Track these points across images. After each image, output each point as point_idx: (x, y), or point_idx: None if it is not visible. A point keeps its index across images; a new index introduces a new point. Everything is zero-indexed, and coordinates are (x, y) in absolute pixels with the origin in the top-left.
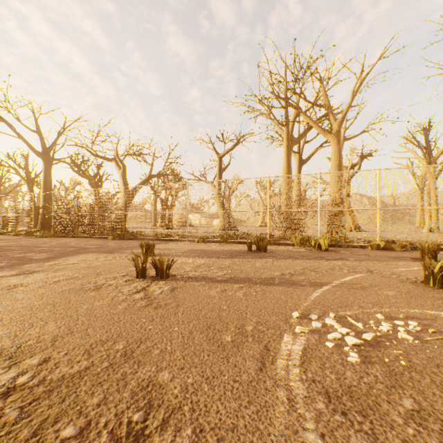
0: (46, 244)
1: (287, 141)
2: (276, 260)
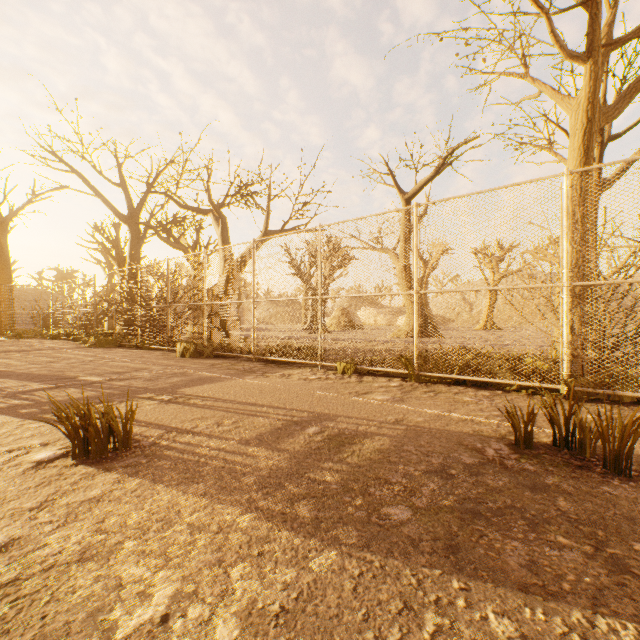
0: (40, 366)
1: (590, 105)
2: None
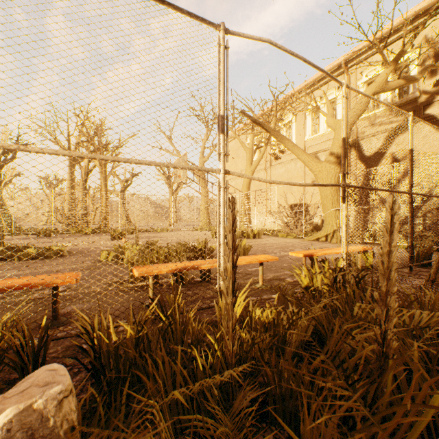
0: None
1: (71, 162)
2: (57, 238)
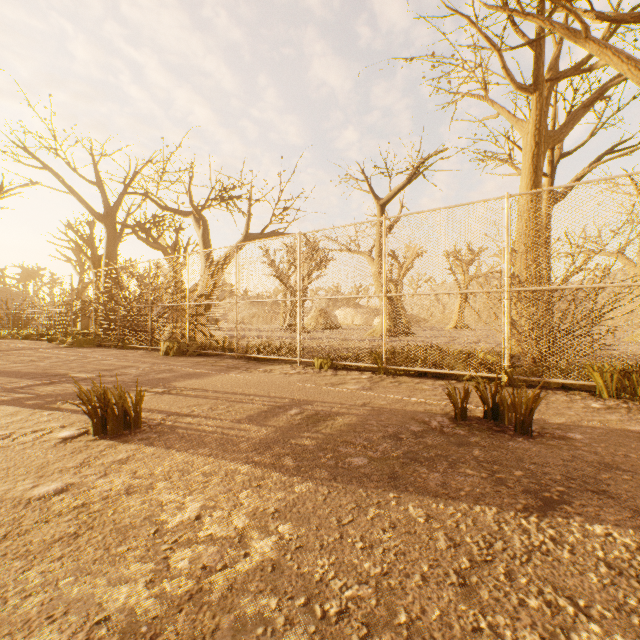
0: (25, 365)
1: (537, 131)
2: None
